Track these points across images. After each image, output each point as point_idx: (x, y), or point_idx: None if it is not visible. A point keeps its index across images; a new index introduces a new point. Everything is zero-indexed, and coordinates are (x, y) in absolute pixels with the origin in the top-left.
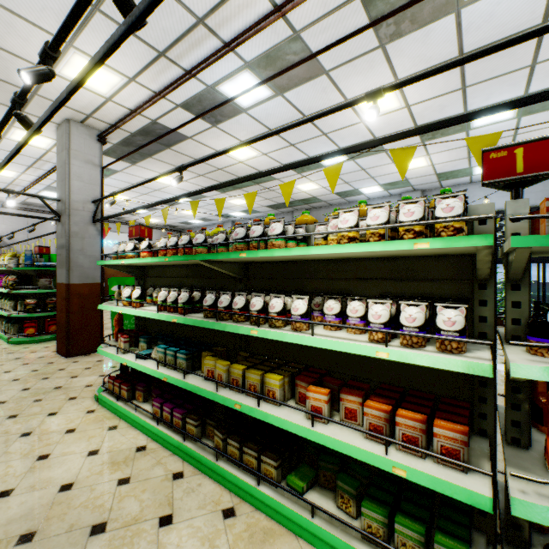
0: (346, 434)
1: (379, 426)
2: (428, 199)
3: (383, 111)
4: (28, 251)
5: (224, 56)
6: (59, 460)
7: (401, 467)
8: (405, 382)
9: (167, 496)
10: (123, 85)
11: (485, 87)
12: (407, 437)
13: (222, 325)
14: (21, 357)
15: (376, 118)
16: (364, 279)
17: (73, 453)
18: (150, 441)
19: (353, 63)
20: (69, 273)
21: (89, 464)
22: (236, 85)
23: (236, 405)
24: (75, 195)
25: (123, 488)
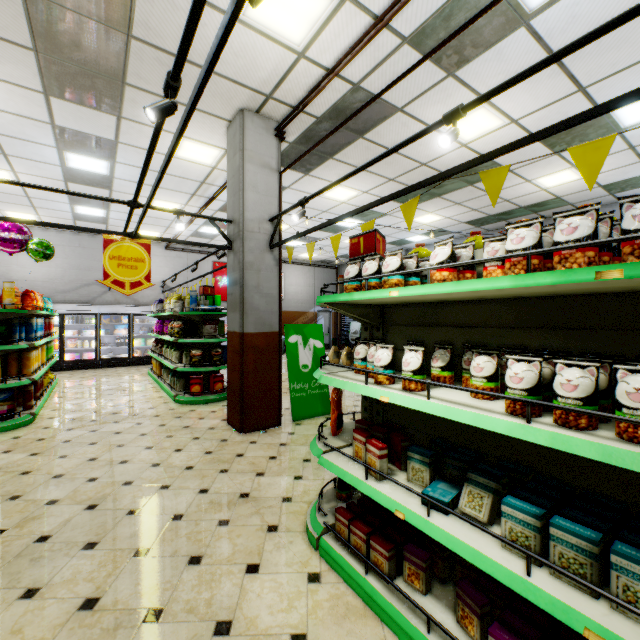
0: None
1: None
2: None
3: None
4: (194, 292)
5: None
6: None
7: None
8: None
9: None
10: (330, 15)
11: None
12: None
13: None
14: (190, 425)
15: None
16: None
17: None
18: None
19: None
20: (242, 318)
21: None
22: None
23: None
24: (249, 211)
25: None
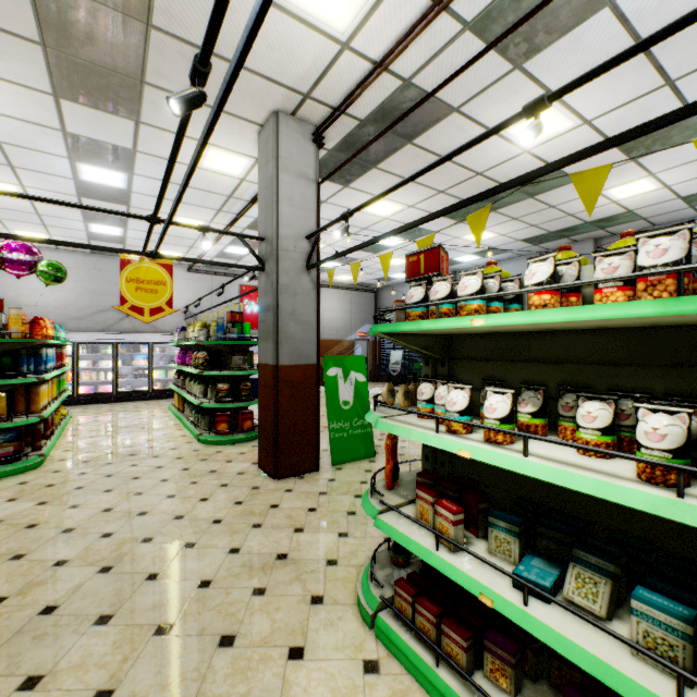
0: None
1: None
2: None
3: None
4: (220, 319)
5: None
6: None
7: None
8: None
9: None
10: None
11: None
12: None
13: None
14: (216, 469)
15: None
16: None
17: None
18: None
19: None
20: (276, 348)
21: None
22: None
23: None
24: (284, 227)
25: None
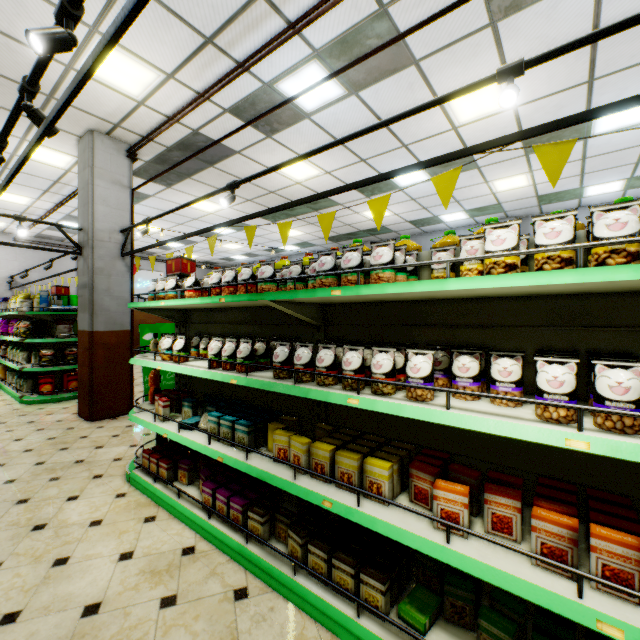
0: (503, 557)
1: (560, 550)
2: (524, 228)
3: (482, 115)
4: (44, 292)
5: (289, 39)
6: (82, 566)
7: (612, 622)
8: (573, 474)
9: (229, 626)
10: (160, 84)
11: (618, 80)
12: (611, 570)
13: (303, 390)
14: (35, 420)
15: (471, 124)
16: (506, 326)
17: (99, 556)
18: (199, 539)
19: (452, 48)
20: (92, 318)
21: (121, 573)
22: (300, 81)
23: (324, 502)
24: (99, 222)
25: (167, 613)
